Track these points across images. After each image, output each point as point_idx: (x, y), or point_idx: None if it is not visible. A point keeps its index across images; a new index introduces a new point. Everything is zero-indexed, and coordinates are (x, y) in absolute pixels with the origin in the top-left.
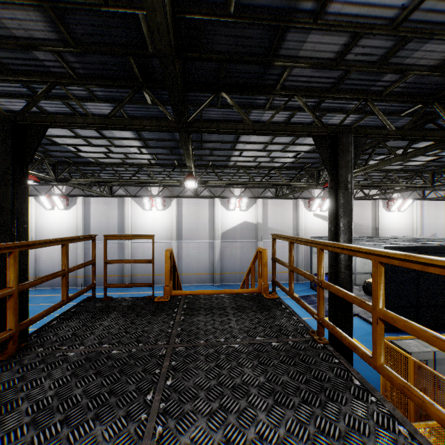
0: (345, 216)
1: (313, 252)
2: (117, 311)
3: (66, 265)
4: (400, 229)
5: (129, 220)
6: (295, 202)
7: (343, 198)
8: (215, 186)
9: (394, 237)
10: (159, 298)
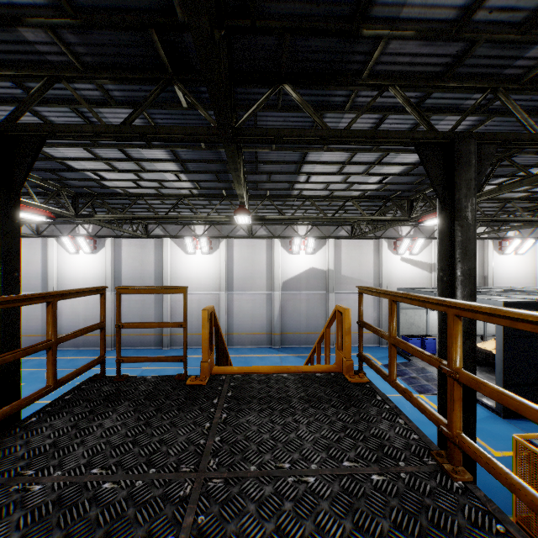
0: (465, 260)
1: (401, 308)
2: (129, 401)
3: (53, 334)
4: (517, 277)
5: (168, 266)
6: (376, 243)
7: (461, 234)
8: (274, 224)
9: (510, 288)
10: (193, 380)
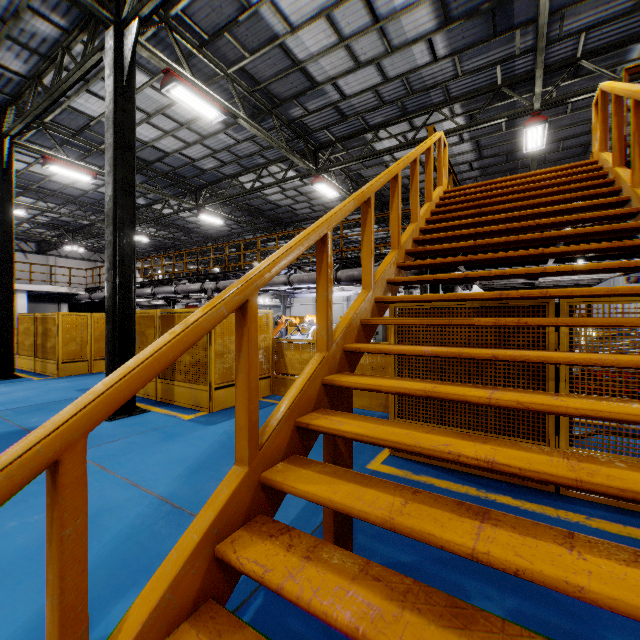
0: None
1: None
2: None
3: None
4: None
5: None
6: None
7: None
8: None
9: None
10: None
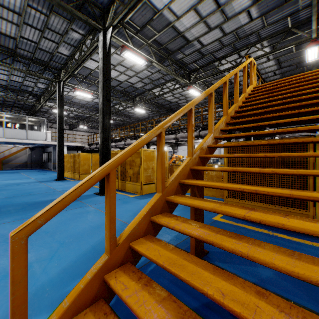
0: None
1: None
2: None
3: None
4: None
5: None
6: None
7: None
8: None
9: None
10: None
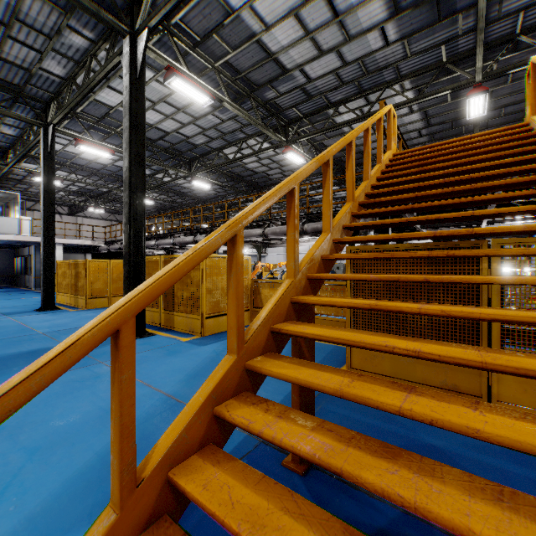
0: None
1: None
2: None
3: None
4: None
5: None
6: None
7: None
8: None
9: None
10: None
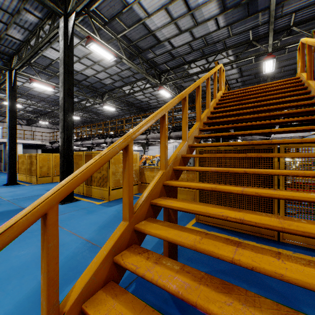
0: None
1: None
2: None
3: None
4: None
5: None
6: None
7: None
8: None
9: None
10: None
